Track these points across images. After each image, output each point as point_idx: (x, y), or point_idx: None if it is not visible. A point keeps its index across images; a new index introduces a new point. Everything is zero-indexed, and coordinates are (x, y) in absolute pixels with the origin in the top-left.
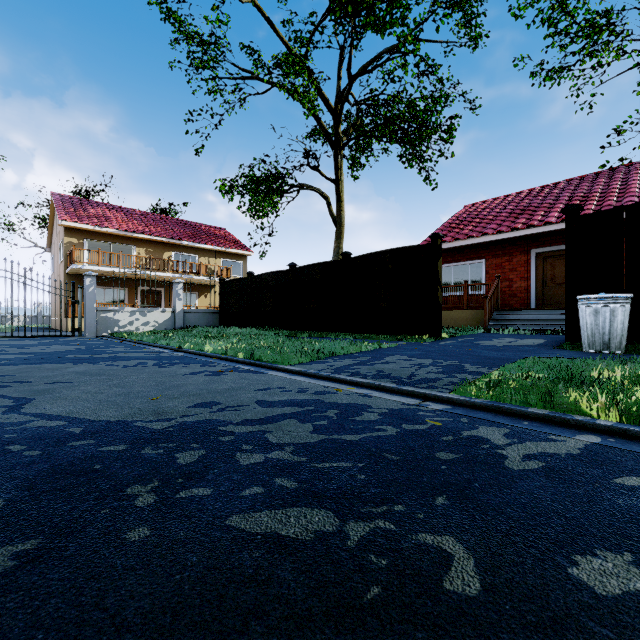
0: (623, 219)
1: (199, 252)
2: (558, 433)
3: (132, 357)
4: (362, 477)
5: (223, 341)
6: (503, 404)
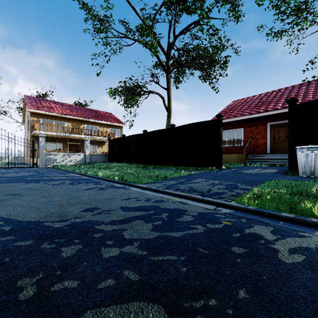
0: None
1: (98, 125)
2: (303, 230)
3: (59, 179)
4: (184, 270)
5: (108, 170)
6: (265, 210)
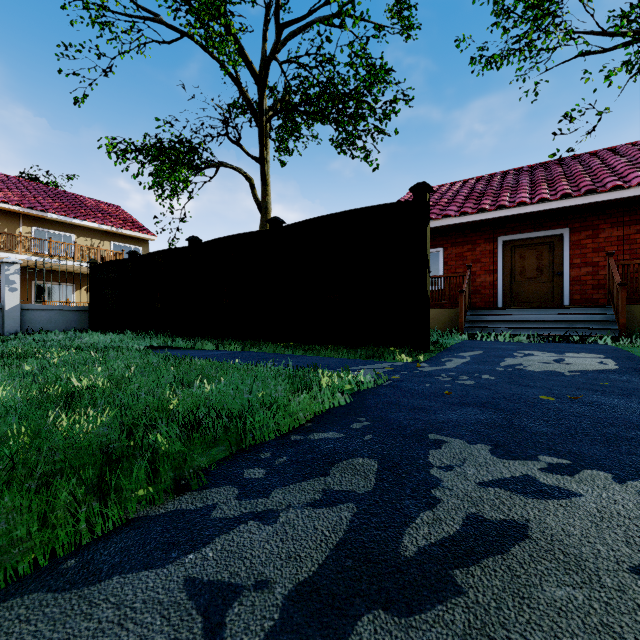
0: None
1: (76, 231)
2: None
3: None
4: None
5: (3, 371)
6: None
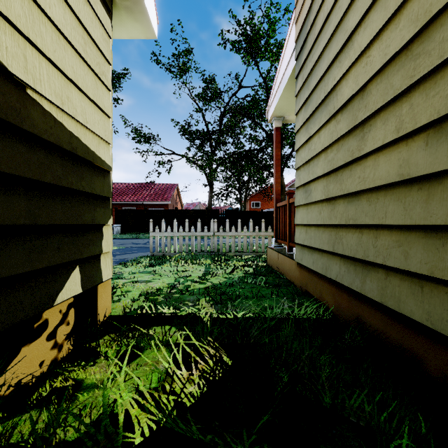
0: (123, 211)
1: None
2: None
3: None
4: None
5: None
6: None
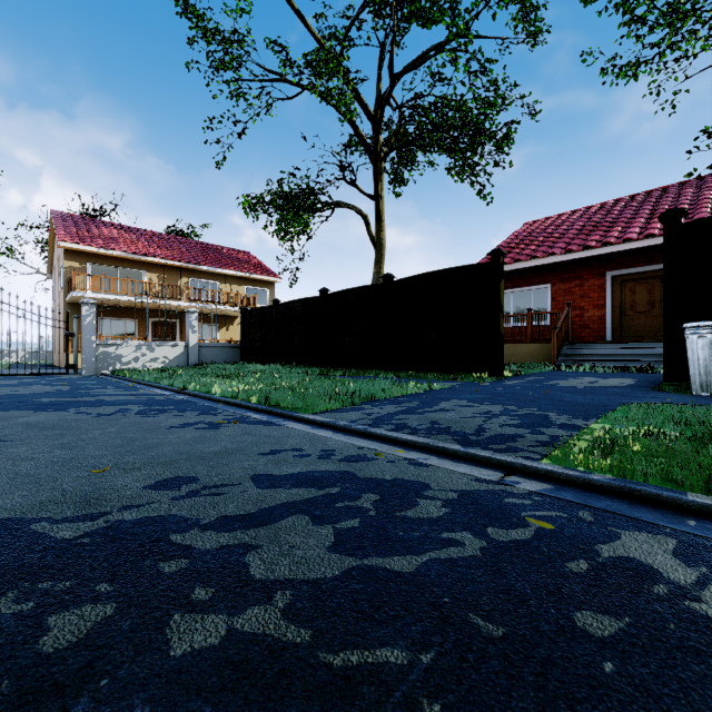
0: None
1: (219, 278)
2: None
3: (117, 401)
4: (434, 711)
5: (238, 381)
6: (640, 485)
